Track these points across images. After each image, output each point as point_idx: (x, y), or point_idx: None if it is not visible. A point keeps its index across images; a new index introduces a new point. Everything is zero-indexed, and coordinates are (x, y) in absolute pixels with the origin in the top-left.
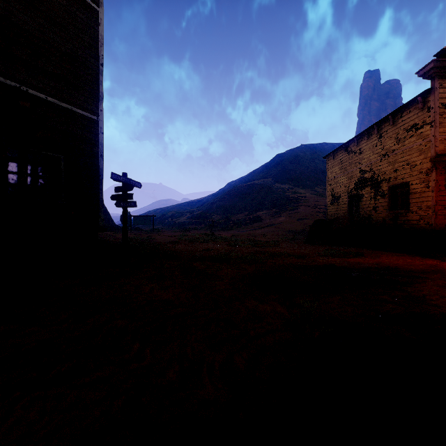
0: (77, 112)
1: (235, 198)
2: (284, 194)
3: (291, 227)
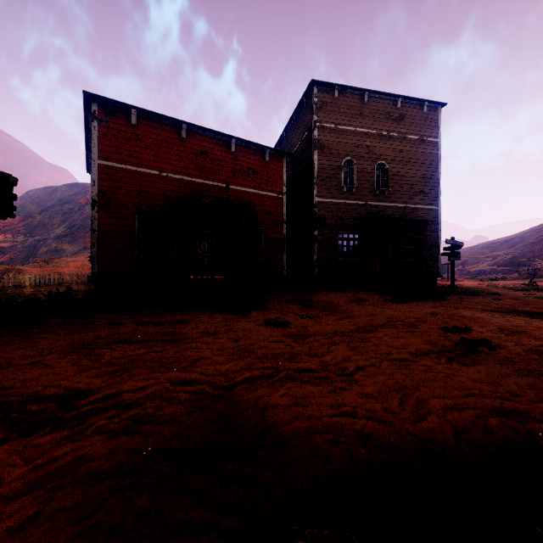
0: (427, 208)
1: None
2: None
3: None
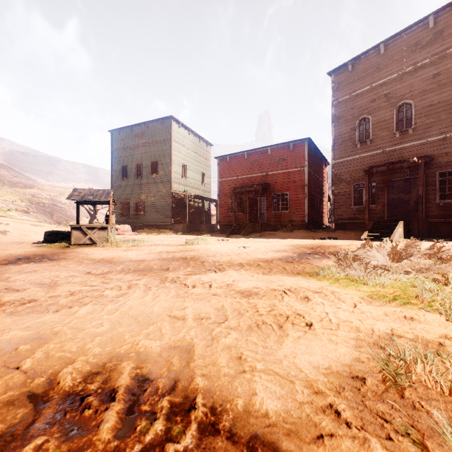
0: None
1: None
2: None
3: None
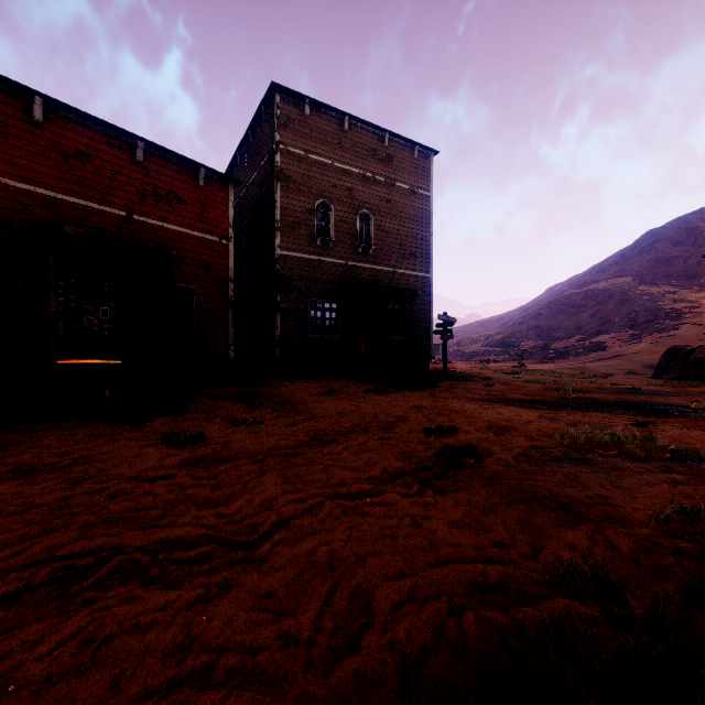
0: (419, 275)
1: (559, 315)
2: (654, 303)
3: (652, 359)
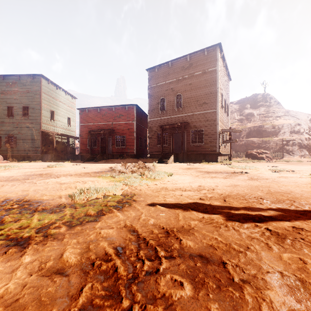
0: (208, 112)
1: None
2: None
3: None
